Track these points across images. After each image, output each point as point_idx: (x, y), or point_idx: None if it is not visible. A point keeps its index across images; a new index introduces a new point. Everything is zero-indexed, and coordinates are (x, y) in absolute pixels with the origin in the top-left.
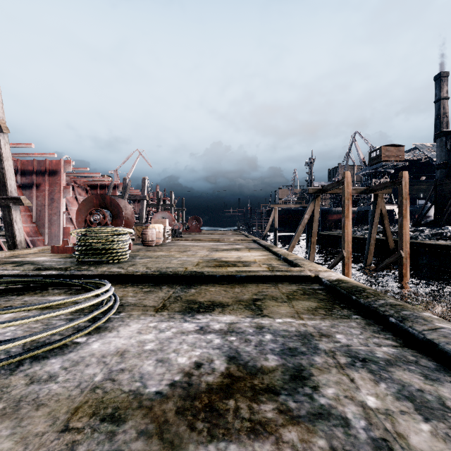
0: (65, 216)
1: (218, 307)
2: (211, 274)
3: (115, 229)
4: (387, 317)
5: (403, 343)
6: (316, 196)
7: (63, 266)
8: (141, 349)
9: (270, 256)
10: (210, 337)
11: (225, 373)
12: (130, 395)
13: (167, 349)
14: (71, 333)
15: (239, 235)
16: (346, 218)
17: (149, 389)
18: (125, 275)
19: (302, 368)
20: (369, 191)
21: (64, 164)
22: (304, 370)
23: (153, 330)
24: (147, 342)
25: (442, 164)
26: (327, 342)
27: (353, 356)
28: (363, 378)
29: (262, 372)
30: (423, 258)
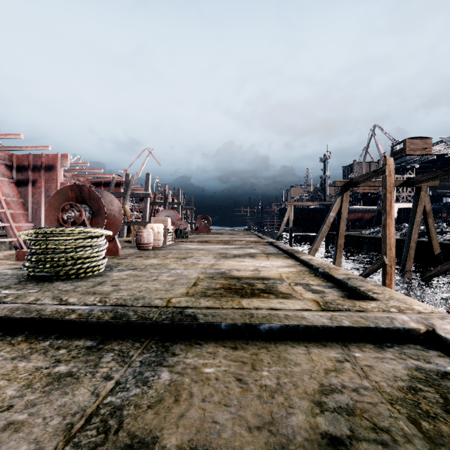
0: None
1: None
2: (210, 321)
3: (78, 230)
4: None
5: None
6: (345, 190)
7: None
8: None
9: (299, 267)
10: None
11: None
12: None
13: None
14: None
15: (251, 235)
16: (388, 215)
17: None
18: (48, 319)
19: None
20: (410, 183)
21: (61, 158)
22: None
23: None
24: None
25: None
26: None
27: None
28: None
29: None
30: None
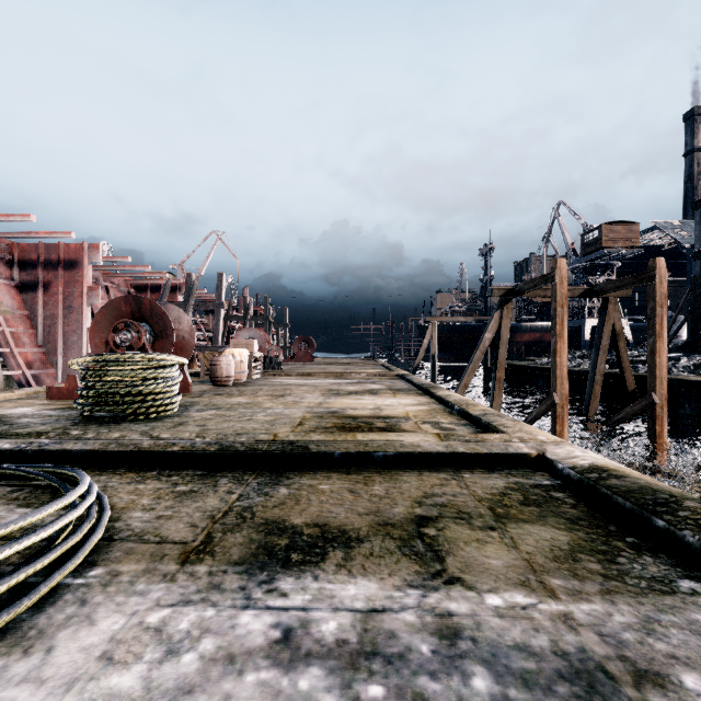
0: None
1: (334, 546)
2: (323, 450)
3: (149, 357)
4: None
5: None
6: (505, 302)
7: (47, 427)
8: None
9: (433, 405)
10: (307, 682)
11: None
12: None
13: None
14: None
15: (375, 365)
16: (559, 337)
17: None
18: (149, 451)
19: None
20: (594, 293)
21: (89, 250)
22: None
23: (148, 647)
24: None
25: None
26: None
27: None
28: None
29: None
30: (684, 405)
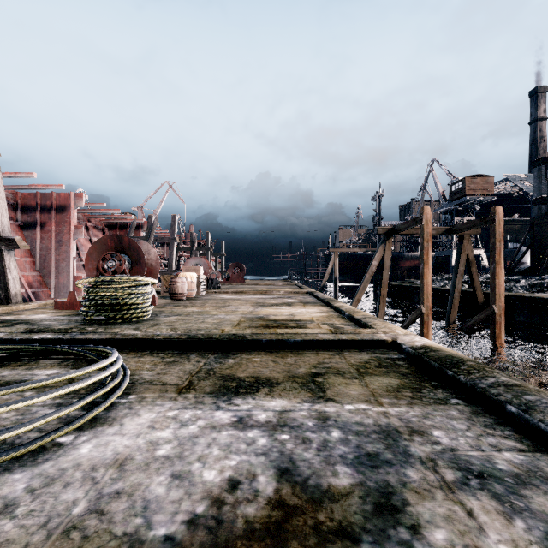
0: (77, 263)
1: (264, 386)
2: (255, 338)
3: (133, 279)
4: (504, 404)
5: (532, 445)
6: (387, 238)
7: (65, 327)
8: (151, 456)
9: (330, 312)
10: (252, 434)
11: (273, 499)
12: (122, 544)
13: (189, 455)
14: (54, 428)
15: (291, 285)
16: (425, 264)
17: (154, 531)
18: (142, 339)
19: (391, 491)
20: (453, 231)
21: (75, 198)
22: (393, 494)
23: (171, 423)
24: (161, 442)
25: (540, 199)
26: (421, 443)
27: (463, 469)
28: (487, 508)
29: (330, 498)
30: (519, 314)
